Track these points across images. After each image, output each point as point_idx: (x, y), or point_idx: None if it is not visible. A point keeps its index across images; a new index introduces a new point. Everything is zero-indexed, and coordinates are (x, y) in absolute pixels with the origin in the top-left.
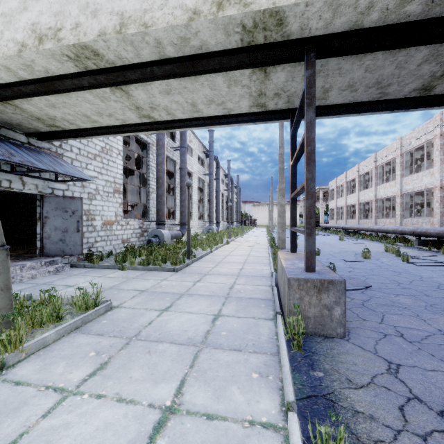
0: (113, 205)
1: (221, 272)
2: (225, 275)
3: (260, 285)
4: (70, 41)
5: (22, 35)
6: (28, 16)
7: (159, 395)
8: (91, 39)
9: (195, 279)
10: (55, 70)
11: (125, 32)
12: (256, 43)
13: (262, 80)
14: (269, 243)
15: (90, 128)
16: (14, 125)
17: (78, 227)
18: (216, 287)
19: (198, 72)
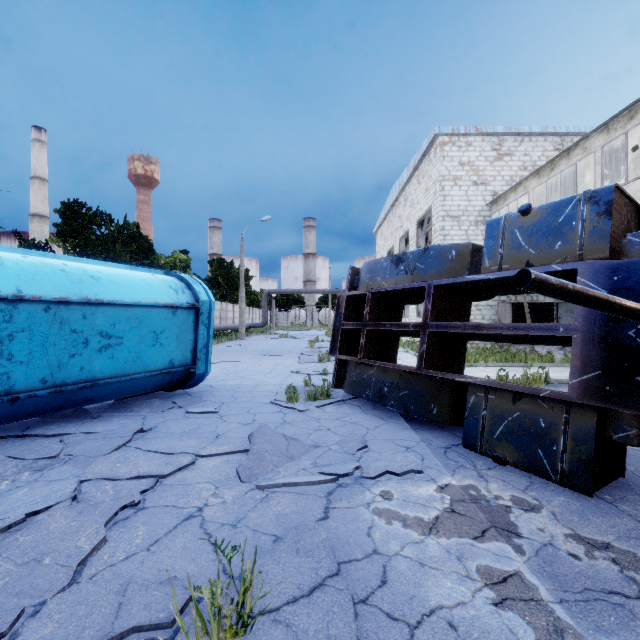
0: None
1: None
2: None
3: None
4: None
5: None
6: None
7: None
8: None
9: None
10: None
11: None
12: None
13: None
14: None
15: None
16: None
17: None
18: None
19: None
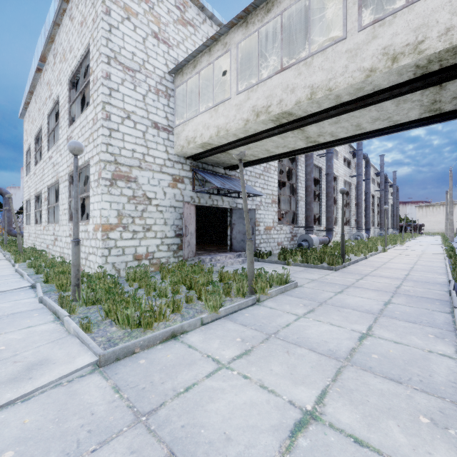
0: (271, 214)
1: (383, 275)
2: (388, 278)
3: (433, 289)
4: (276, 112)
5: (246, 115)
6: (250, 103)
7: (356, 328)
8: (290, 108)
9: (357, 277)
10: (260, 129)
11: (314, 98)
12: (430, 71)
13: (436, 92)
14: (446, 254)
15: (266, 157)
16: (220, 164)
17: (252, 231)
18: (381, 285)
19: (368, 104)
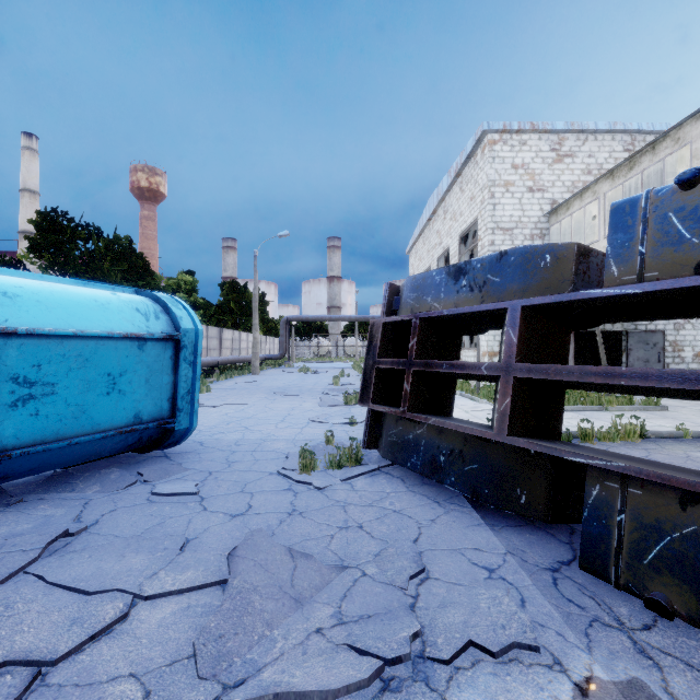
0: None
1: None
2: None
3: None
4: None
5: None
6: None
7: (665, 425)
8: None
9: None
10: None
11: None
12: None
13: None
14: None
15: None
16: None
17: (658, 358)
18: None
19: None
